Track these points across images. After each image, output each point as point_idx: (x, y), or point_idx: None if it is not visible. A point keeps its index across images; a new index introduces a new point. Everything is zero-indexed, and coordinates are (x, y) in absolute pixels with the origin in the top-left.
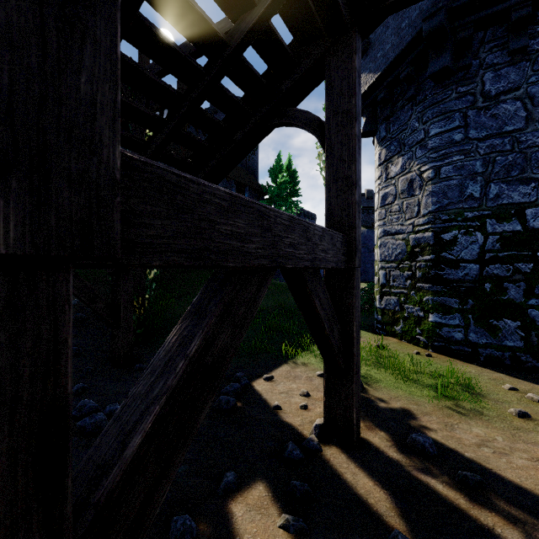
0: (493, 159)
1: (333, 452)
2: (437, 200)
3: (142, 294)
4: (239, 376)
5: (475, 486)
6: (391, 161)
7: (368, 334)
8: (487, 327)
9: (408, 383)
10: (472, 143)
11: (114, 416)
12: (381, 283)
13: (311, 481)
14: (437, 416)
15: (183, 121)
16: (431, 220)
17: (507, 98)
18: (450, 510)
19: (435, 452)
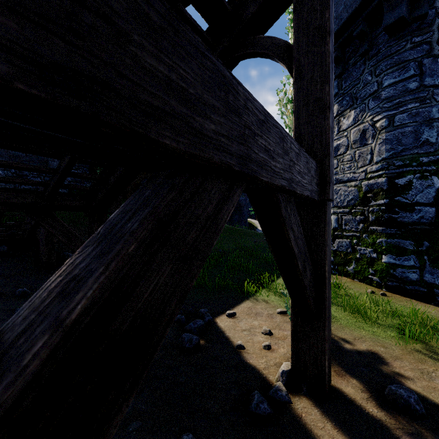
0: None
1: (304, 405)
2: (391, 147)
3: None
4: (203, 312)
5: None
6: (343, 115)
7: None
8: None
9: (369, 323)
10: (428, 90)
11: None
12: (333, 227)
13: None
14: (409, 361)
15: None
16: (385, 166)
17: None
18: None
19: (423, 411)
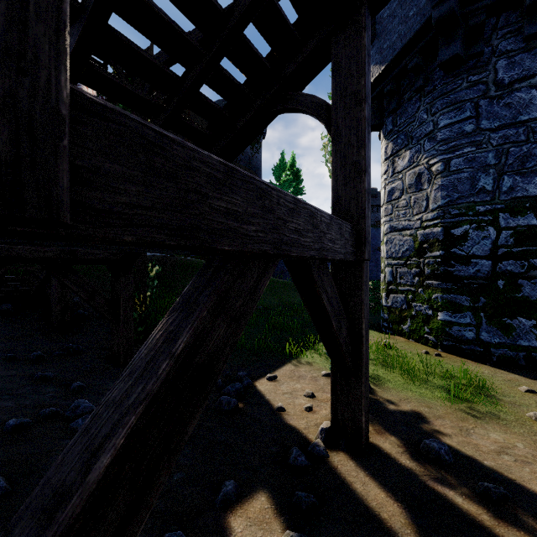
0: (506, 150)
1: (340, 459)
2: (447, 193)
3: (144, 291)
4: (241, 375)
5: (498, 499)
6: (398, 155)
7: (374, 333)
8: (500, 325)
9: (417, 384)
10: (484, 134)
11: (81, 428)
12: (387, 280)
13: (317, 491)
14: (451, 420)
15: (181, 106)
16: (440, 214)
17: (521, 86)
18: (473, 528)
19: (452, 460)
